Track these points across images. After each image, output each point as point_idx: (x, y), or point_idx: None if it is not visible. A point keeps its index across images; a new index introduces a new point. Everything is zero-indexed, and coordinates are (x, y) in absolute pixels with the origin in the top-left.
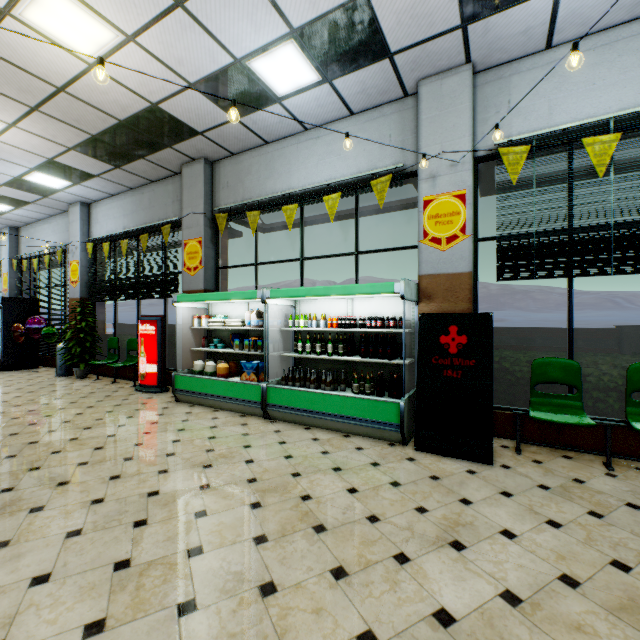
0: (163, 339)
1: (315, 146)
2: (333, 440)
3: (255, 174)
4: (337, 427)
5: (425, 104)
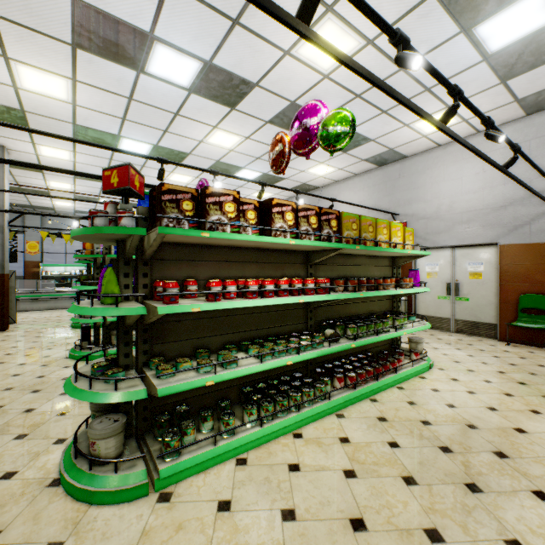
0: None
1: None
2: None
3: (68, 223)
4: None
5: None
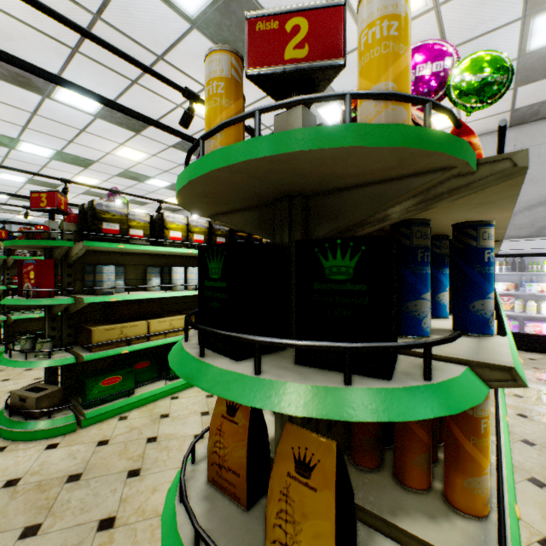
0: None
1: None
2: None
3: None
4: None
5: (14, 228)
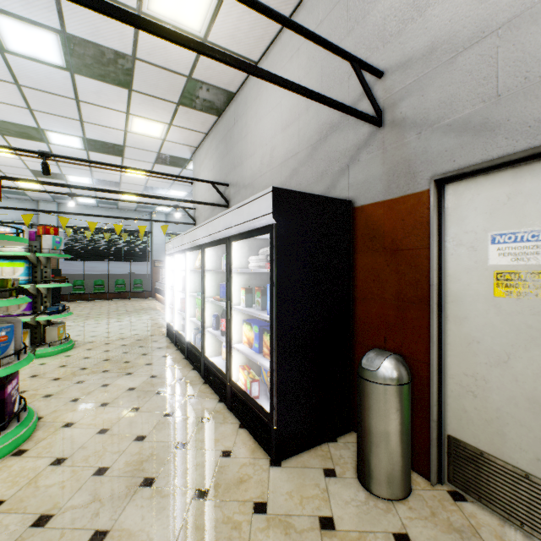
0: None
1: None
2: None
3: None
4: None
5: (42, 208)
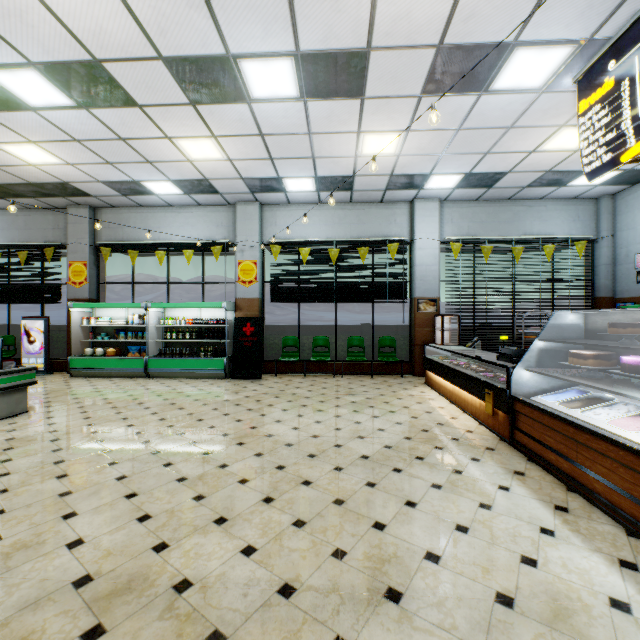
0: (49, 335)
1: (178, 217)
2: (191, 381)
3: (133, 224)
4: (193, 376)
5: (239, 214)
